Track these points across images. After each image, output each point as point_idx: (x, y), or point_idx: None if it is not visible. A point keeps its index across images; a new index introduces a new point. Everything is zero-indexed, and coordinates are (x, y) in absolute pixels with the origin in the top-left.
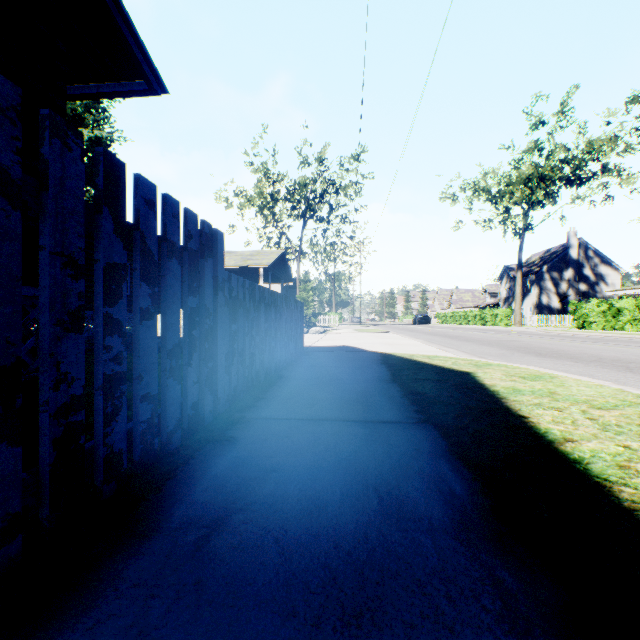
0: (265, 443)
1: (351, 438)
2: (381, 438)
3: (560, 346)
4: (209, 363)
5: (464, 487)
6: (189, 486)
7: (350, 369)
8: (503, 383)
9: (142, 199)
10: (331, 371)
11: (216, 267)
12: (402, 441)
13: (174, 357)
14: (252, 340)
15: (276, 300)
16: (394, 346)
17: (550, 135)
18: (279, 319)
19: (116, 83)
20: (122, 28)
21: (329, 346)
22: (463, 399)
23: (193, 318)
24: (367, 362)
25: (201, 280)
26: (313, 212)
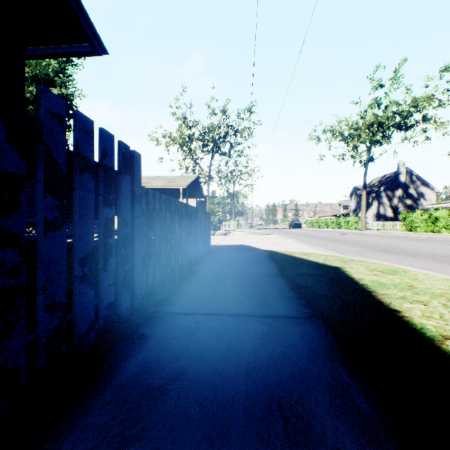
0: (172, 341)
1: (250, 335)
2: (277, 335)
3: (399, 245)
4: (126, 266)
5: (368, 401)
6: (89, 401)
7: (246, 264)
8: (368, 277)
9: (46, 111)
10: (232, 266)
11: (133, 183)
12: (297, 339)
13: (87, 264)
14: (168, 243)
15: (189, 211)
16: (278, 245)
17: (386, 94)
18: (191, 226)
19: (68, 46)
20: (70, 1)
21: (230, 245)
22: (340, 292)
23: (109, 227)
24: (259, 258)
25: (118, 194)
26: (218, 148)
